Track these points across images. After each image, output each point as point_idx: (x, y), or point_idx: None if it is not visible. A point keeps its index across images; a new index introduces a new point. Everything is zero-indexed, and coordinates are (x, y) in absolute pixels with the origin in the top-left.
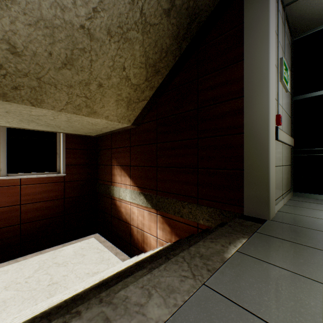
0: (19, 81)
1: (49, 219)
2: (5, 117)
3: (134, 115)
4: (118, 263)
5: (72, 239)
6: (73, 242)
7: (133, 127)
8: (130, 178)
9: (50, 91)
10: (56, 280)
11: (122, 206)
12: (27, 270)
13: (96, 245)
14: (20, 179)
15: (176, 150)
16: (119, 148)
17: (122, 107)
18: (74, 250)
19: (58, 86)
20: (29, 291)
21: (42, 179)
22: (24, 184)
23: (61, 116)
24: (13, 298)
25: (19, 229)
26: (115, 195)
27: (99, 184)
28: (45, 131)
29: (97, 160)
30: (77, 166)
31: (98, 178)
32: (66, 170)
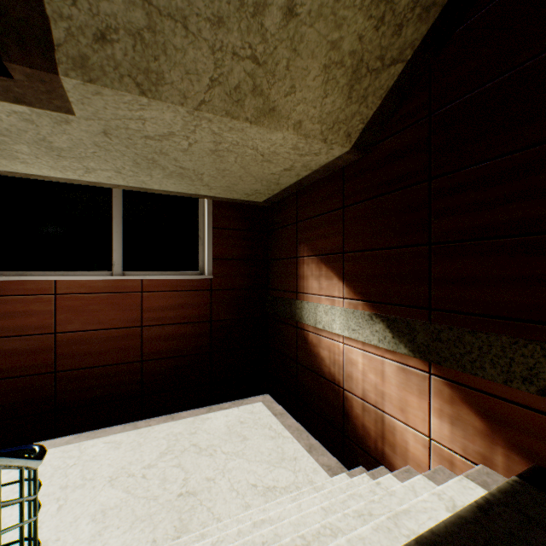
0: (106, 10)
1: (185, 357)
2: (109, 154)
3: (362, 118)
4: (318, 475)
5: (224, 399)
6: (226, 406)
7: (351, 161)
8: (343, 281)
9: (174, 42)
10: (194, 487)
11: (322, 344)
12: (148, 449)
13: (266, 418)
14: (141, 282)
15: (515, 181)
16: (314, 217)
17: (337, 90)
18: (228, 423)
19: (191, 23)
20: (144, 501)
21: (174, 283)
22: (147, 290)
23: (201, 134)
24: (119, 509)
25: (140, 370)
26: (305, 320)
27: (270, 299)
28: (180, 198)
29: (266, 252)
30: (232, 261)
31: (269, 286)
32: (214, 269)
